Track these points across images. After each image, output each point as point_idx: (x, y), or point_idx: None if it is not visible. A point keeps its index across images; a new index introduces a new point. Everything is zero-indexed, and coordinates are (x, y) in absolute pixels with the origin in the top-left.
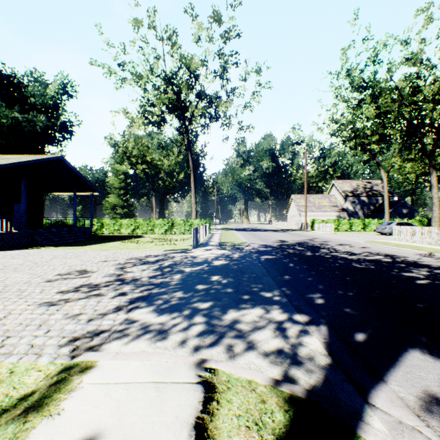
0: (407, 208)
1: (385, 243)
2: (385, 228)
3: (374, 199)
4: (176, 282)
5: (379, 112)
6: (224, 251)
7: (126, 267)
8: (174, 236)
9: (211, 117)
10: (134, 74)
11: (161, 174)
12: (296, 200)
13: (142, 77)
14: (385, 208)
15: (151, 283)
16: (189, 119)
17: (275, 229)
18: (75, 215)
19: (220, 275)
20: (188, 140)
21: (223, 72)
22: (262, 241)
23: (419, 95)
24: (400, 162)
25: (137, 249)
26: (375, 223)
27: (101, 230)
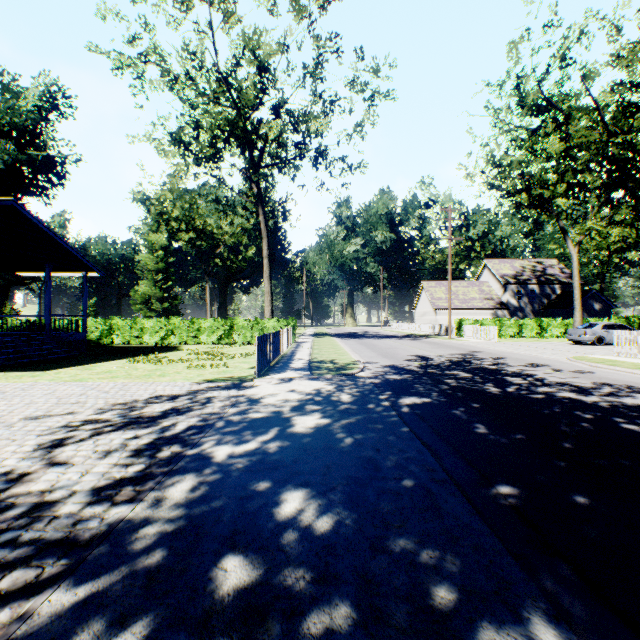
0: (601, 302)
1: (610, 361)
2: (584, 334)
3: (548, 288)
4: (158, 532)
5: (566, 148)
6: (319, 383)
7: (67, 443)
8: (233, 348)
9: (296, 147)
10: (162, 67)
11: (220, 248)
12: (429, 289)
13: (178, 76)
14: (575, 301)
15: (72, 536)
16: (259, 151)
17: (398, 334)
18: (48, 311)
19: (308, 484)
20: (257, 187)
21: (317, 66)
22: (387, 358)
23: (639, 115)
24: (601, 227)
25: (146, 378)
26: (559, 325)
27: (109, 338)
